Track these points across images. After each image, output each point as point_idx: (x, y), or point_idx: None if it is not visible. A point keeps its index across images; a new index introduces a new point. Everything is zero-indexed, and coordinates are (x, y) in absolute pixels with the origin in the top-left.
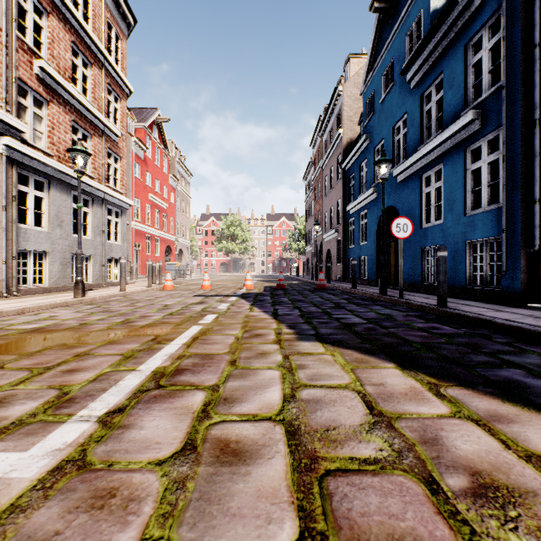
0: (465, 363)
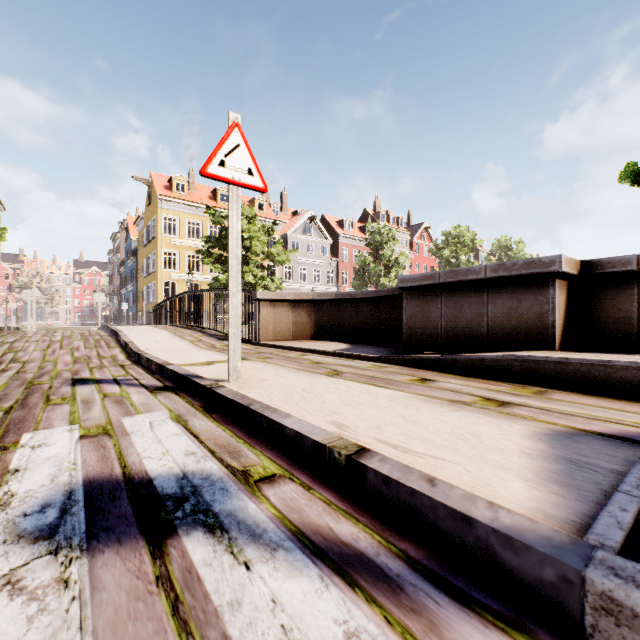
0: None
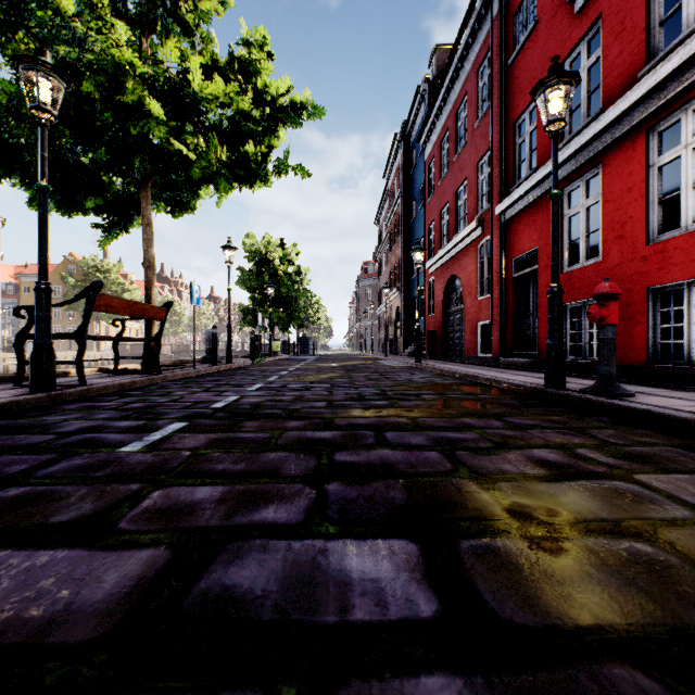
0: None
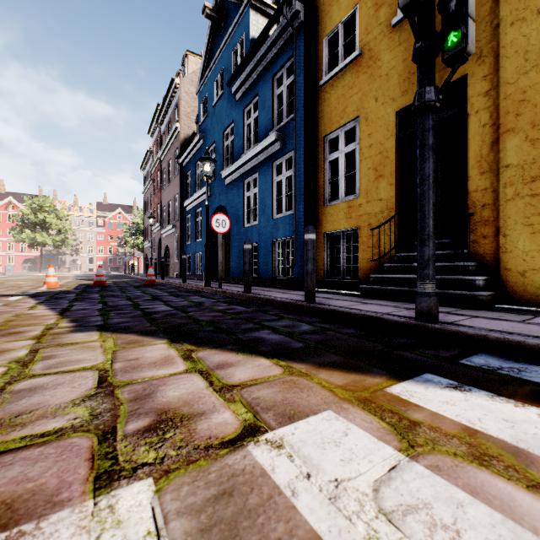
0: (232, 331)
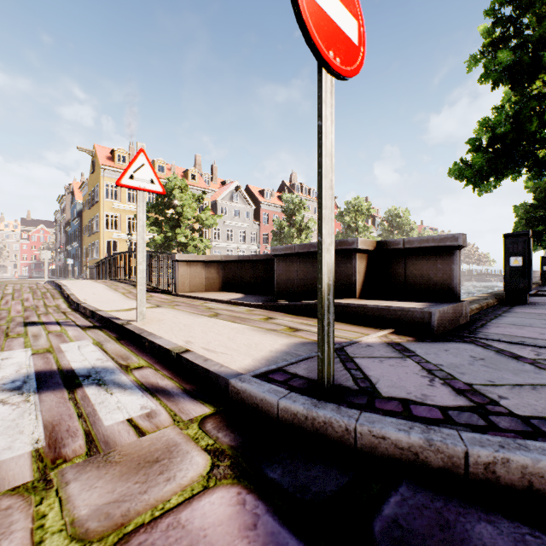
0: None
